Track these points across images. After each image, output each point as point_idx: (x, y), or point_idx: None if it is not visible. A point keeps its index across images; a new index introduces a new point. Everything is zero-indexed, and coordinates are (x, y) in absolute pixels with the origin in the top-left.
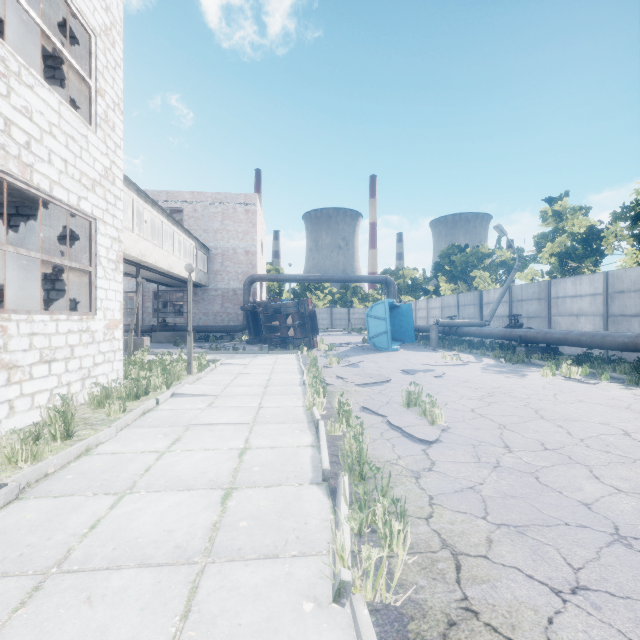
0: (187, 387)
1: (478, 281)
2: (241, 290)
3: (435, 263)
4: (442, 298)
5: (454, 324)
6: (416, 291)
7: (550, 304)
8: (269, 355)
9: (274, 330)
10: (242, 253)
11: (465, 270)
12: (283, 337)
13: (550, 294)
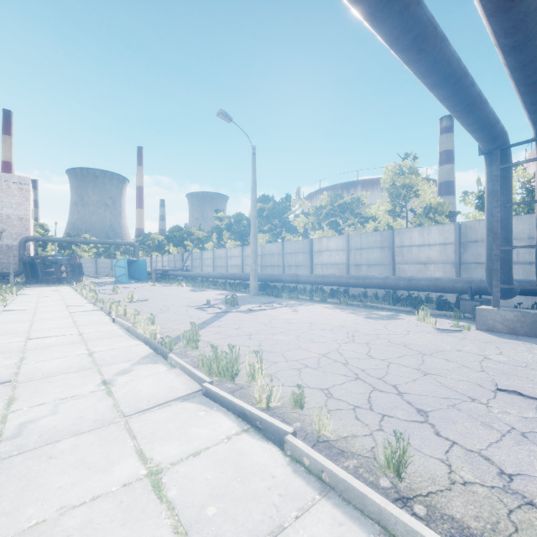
0: (22, 293)
1: (189, 247)
2: (15, 246)
3: (166, 235)
4: (168, 256)
5: (164, 270)
6: (162, 249)
7: (202, 261)
8: (51, 287)
9: (50, 274)
10: (16, 219)
11: (181, 241)
12: (58, 278)
13: (202, 257)
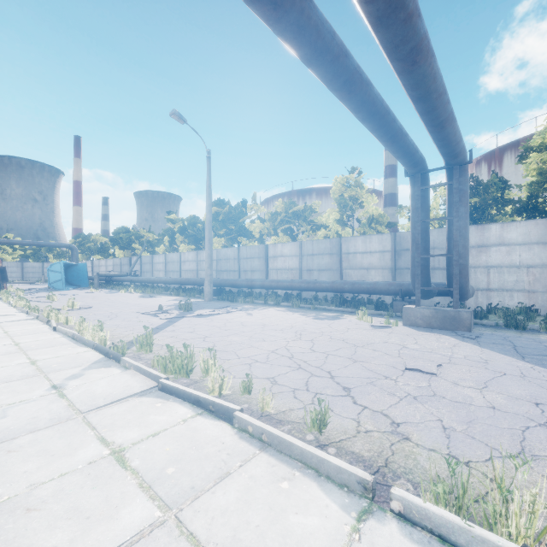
0: None
1: (137, 250)
2: None
3: (111, 237)
4: (113, 259)
5: (109, 275)
6: (105, 252)
7: (153, 266)
8: None
9: None
10: None
11: (129, 243)
12: None
13: (153, 261)
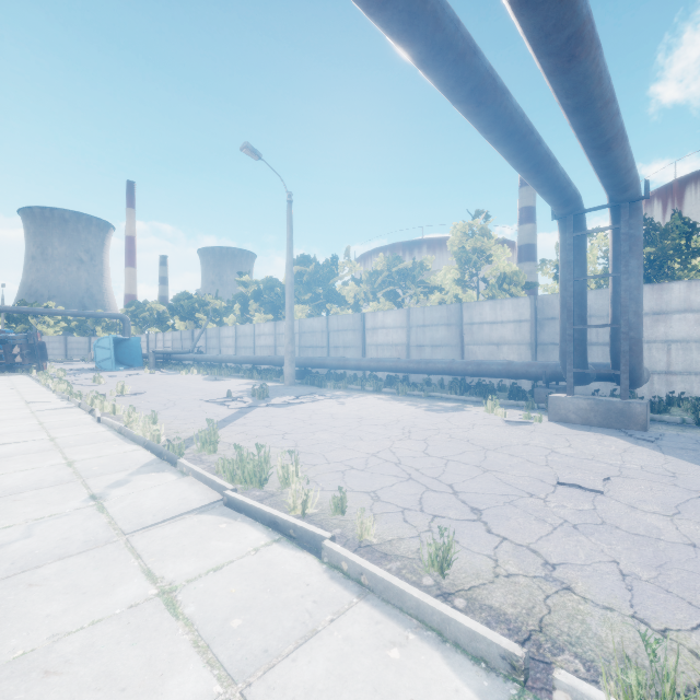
0: None
1: (202, 321)
2: None
3: (169, 305)
4: (173, 333)
5: (167, 352)
6: (163, 324)
7: (220, 341)
8: None
9: None
10: None
11: (191, 313)
12: (9, 364)
13: (220, 335)
